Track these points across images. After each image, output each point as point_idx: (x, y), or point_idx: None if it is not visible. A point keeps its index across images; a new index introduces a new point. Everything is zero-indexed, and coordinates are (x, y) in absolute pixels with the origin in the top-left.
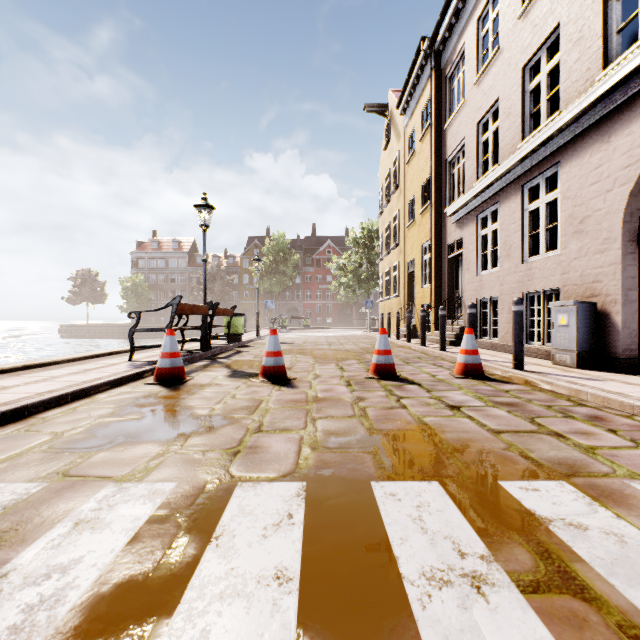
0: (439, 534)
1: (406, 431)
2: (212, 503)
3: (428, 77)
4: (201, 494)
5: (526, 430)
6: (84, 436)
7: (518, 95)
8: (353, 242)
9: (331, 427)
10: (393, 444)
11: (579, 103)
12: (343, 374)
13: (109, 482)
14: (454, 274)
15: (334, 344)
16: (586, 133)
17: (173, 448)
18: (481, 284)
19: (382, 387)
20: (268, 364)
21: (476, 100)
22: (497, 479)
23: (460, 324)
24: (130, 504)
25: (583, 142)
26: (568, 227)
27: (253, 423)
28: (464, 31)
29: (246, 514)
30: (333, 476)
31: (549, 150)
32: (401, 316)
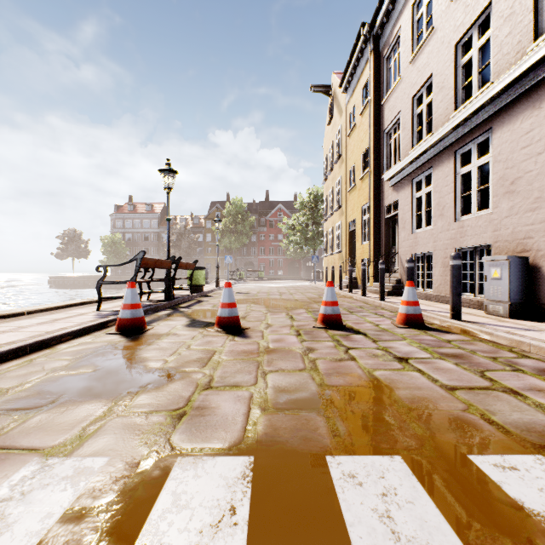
0: (415, 543)
1: (358, 387)
2: (143, 489)
3: (367, 59)
4: (133, 475)
5: (480, 386)
6: (28, 394)
7: (451, 70)
8: (301, 205)
9: (282, 383)
10: (346, 404)
11: (511, 73)
12: (293, 323)
13: (34, 457)
14: (391, 232)
15: (284, 294)
16: (517, 101)
17: (116, 409)
18: (416, 241)
19: (330, 337)
20: (223, 315)
21: (411, 77)
22: (466, 452)
23: (396, 276)
24: (47, 491)
25: (514, 109)
26: (499, 188)
27: (203, 378)
28: (400, 16)
29: (180, 507)
30: (284, 448)
31: (481, 118)
32: (343, 269)
